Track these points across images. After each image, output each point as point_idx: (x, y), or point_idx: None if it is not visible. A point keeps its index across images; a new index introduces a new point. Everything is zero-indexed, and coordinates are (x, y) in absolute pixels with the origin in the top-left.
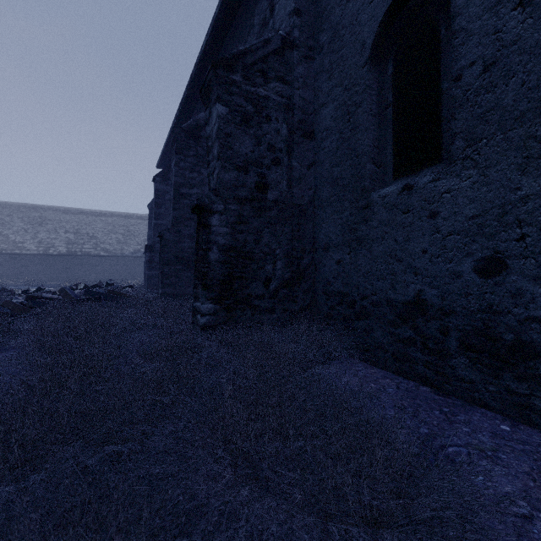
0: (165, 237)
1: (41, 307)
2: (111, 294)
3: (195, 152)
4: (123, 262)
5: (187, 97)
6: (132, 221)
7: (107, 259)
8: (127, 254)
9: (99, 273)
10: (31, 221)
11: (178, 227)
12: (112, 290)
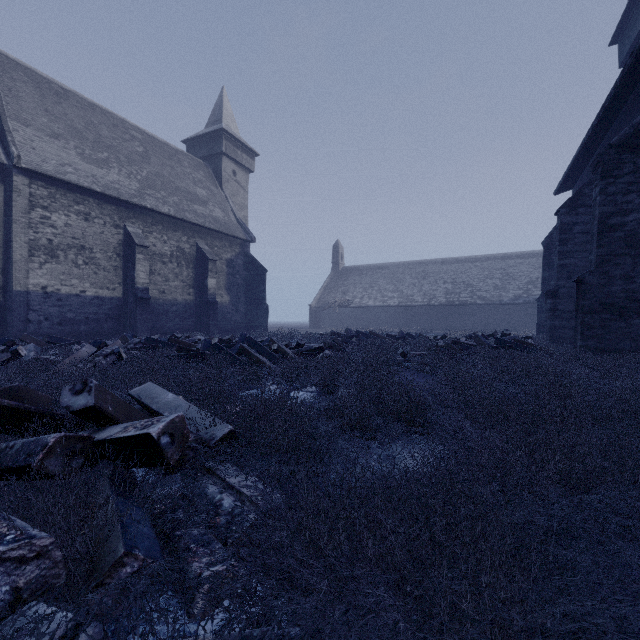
0: (585, 282)
1: (466, 350)
2: (519, 344)
3: (632, 167)
4: (501, 310)
5: (612, 97)
6: (510, 261)
7: (483, 308)
8: (505, 302)
9: (475, 323)
10: (417, 276)
11: (605, 268)
12: (518, 340)
